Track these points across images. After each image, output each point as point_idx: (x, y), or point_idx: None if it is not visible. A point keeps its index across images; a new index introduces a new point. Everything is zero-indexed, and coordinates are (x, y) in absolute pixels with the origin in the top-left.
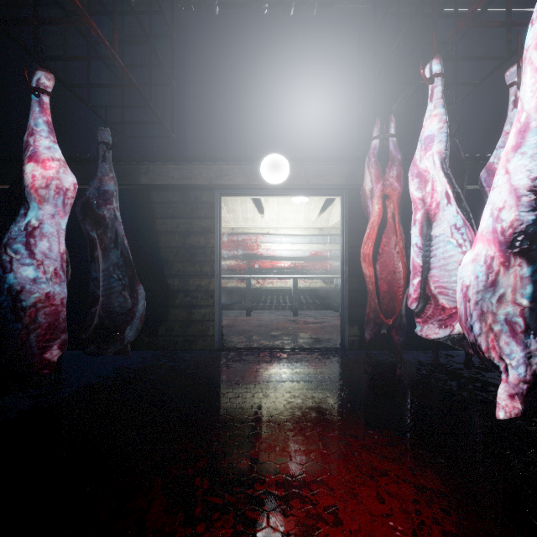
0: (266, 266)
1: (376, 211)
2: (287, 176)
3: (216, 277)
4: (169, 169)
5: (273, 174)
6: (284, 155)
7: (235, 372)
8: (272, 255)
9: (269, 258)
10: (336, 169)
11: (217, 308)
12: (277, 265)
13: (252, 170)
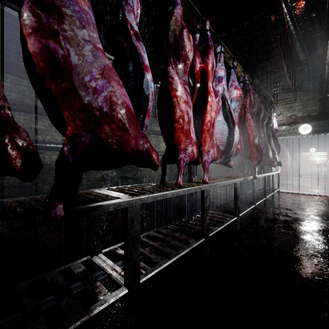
0: (311, 164)
1: (328, 157)
2: (314, 151)
3: (300, 166)
4: (292, 150)
5: (312, 151)
6: (314, 146)
7: (305, 178)
8: (313, 161)
9: (312, 162)
10: (325, 149)
11: (300, 170)
12: (315, 163)
13: (308, 150)
